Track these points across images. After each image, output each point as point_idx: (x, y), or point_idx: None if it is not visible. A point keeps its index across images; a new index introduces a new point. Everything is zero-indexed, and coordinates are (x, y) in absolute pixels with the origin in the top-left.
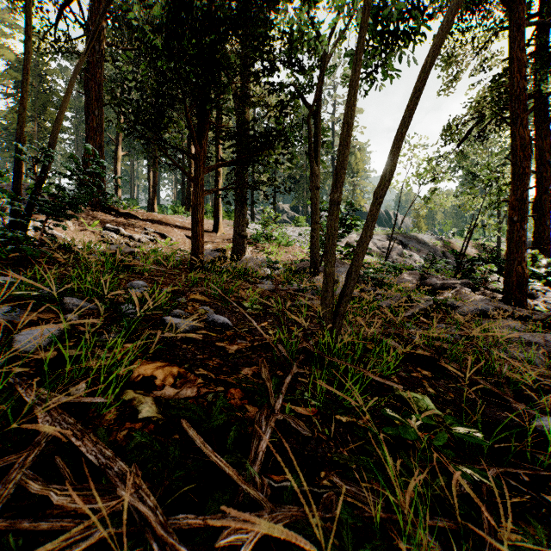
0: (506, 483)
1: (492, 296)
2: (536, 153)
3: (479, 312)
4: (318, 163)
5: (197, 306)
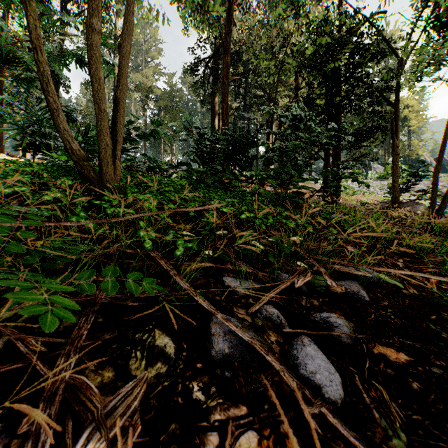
0: None
1: None
2: None
3: None
4: (398, 138)
5: None
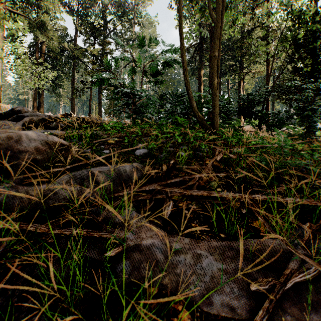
0: None
1: None
2: None
3: None
4: None
5: None
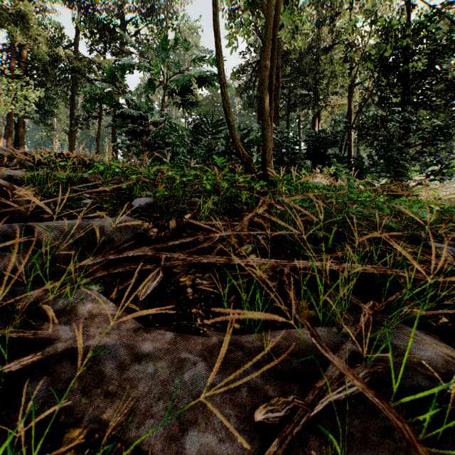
0: None
1: None
2: None
3: None
4: None
5: None
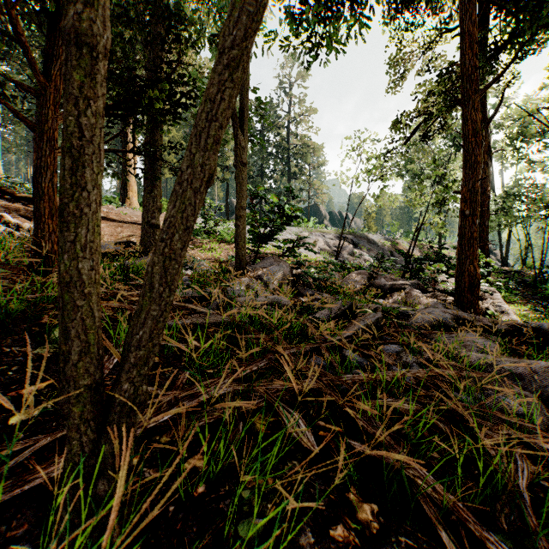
0: None
1: (443, 298)
2: None
3: (436, 323)
4: (244, 132)
5: None
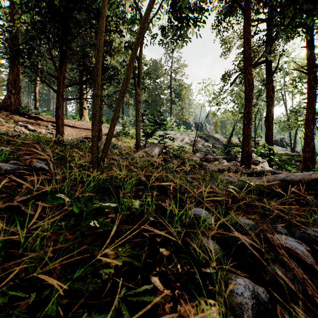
0: (141, 234)
1: (236, 164)
2: (267, 91)
3: (219, 170)
4: (140, 87)
5: (34, 160)
